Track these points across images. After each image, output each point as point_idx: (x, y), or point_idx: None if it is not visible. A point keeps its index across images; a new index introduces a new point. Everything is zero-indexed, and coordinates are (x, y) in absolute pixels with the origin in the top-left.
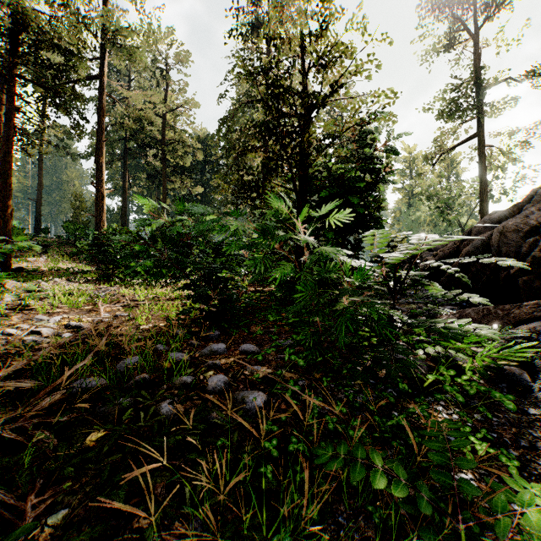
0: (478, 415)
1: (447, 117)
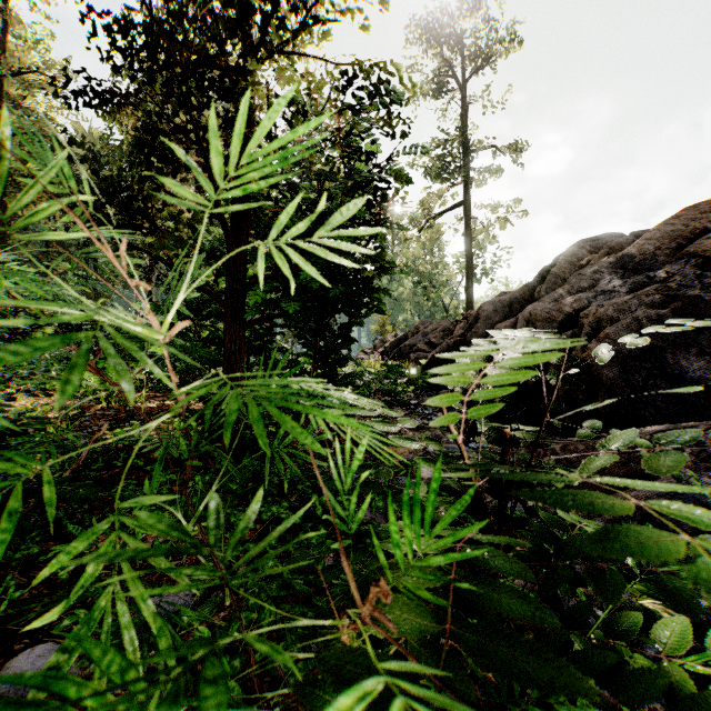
0: None
1: (434, 176)
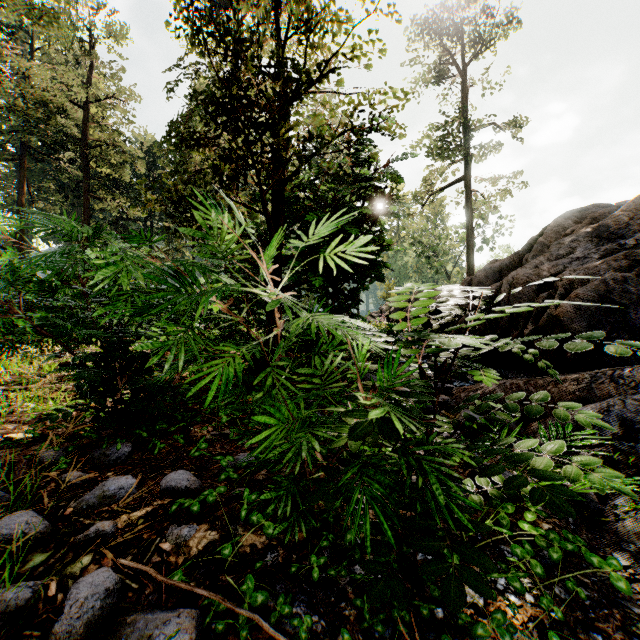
0: (559, 588)
1: (436, 155)
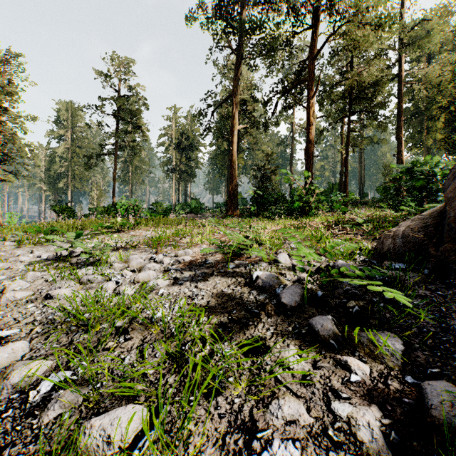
0: None
1: None
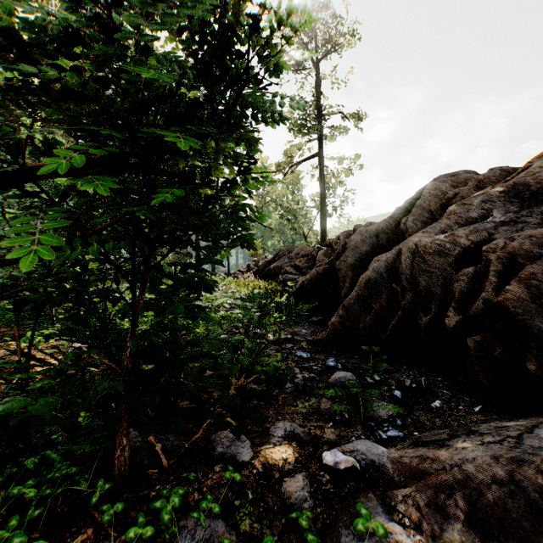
0: None
1: (297, 131)
